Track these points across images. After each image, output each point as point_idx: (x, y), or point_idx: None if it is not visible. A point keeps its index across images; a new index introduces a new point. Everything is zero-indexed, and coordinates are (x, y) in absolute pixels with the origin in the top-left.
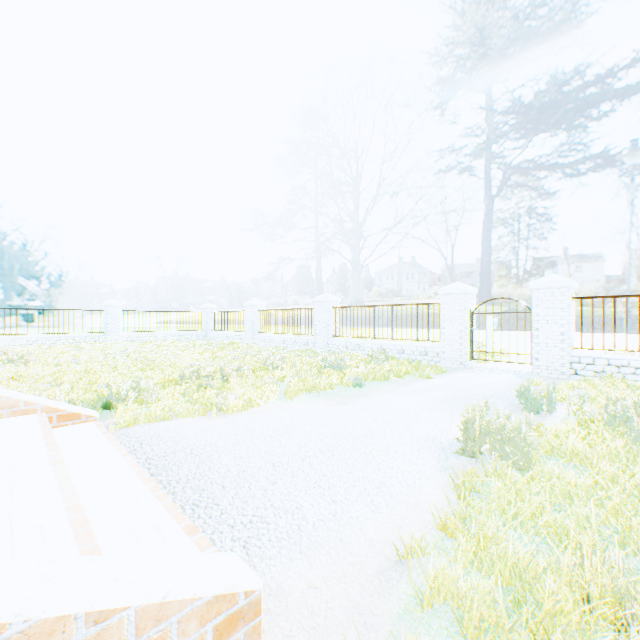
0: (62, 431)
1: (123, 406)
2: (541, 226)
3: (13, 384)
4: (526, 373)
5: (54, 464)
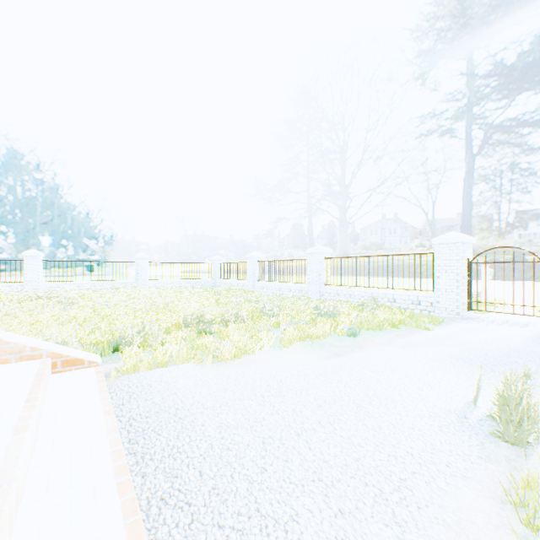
0: (63, 377)
1: (129, 350)
2: (528, 179)
3: (51, 324)
4: (536, 326)
5: (15, 432)
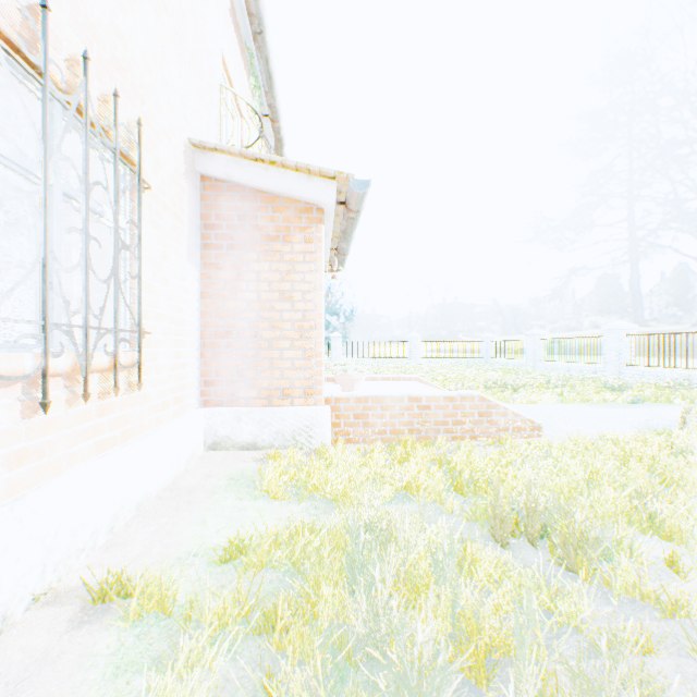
0: None
1: None
2: None
3: None
4: None
5: None
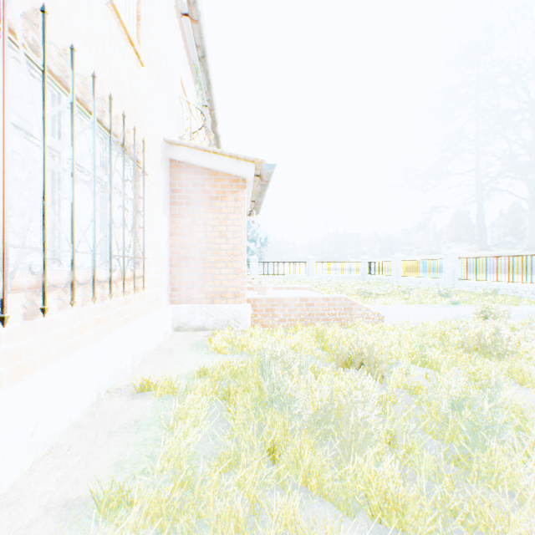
0: None
1: None
2: None
3: None
4: None
5: None
